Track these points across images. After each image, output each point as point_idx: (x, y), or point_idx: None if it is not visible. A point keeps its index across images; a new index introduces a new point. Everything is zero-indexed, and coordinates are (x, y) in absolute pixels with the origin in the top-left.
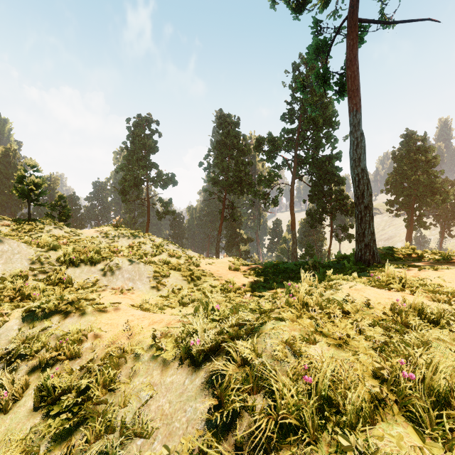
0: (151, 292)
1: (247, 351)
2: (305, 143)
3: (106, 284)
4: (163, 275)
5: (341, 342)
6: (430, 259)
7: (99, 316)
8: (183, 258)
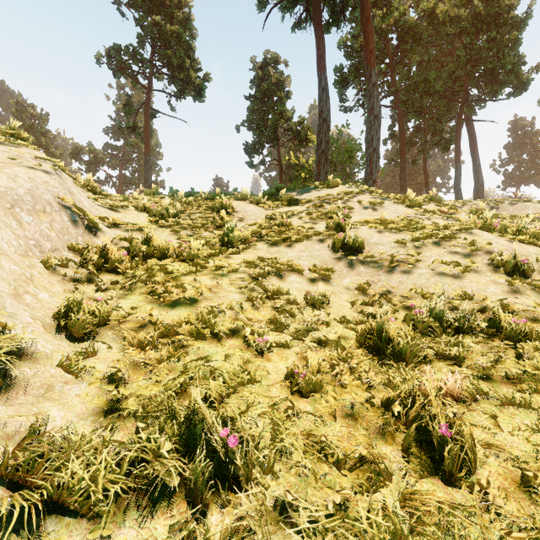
0: None
1: None
2: (130, 165)
3: None
4: None
5: None
6: None
7: None
8: None
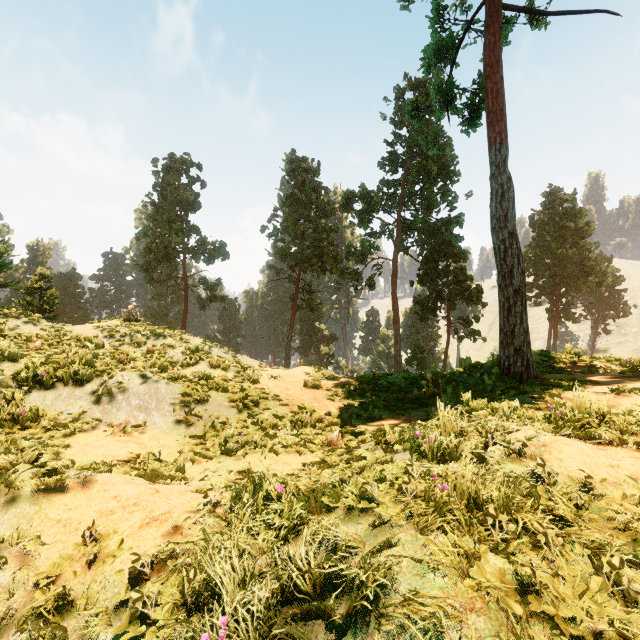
0: (176, 429)
1: None
2: (412, 201)
3: (100, 418)
4: (198, 400)
5: None
6: (606, 369)
7: (47, 501)
8: (232, 369)
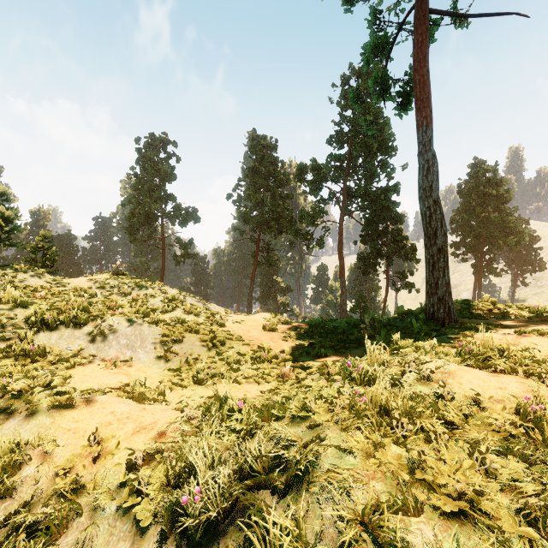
0: (157, 364)
1: (287, 539)
2: (356, 173)
3: (95, 354)
4: (175, 340)
5: (467, 507)
6: (516, 315)
7: (60, 415)
8: (203, 315)
